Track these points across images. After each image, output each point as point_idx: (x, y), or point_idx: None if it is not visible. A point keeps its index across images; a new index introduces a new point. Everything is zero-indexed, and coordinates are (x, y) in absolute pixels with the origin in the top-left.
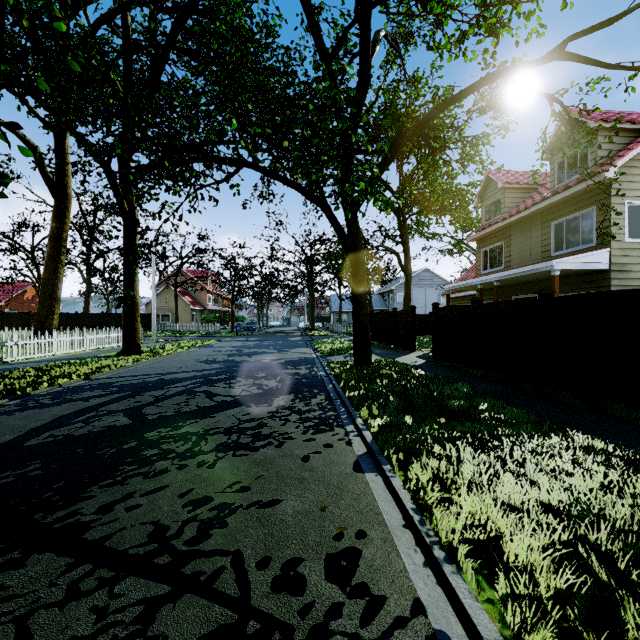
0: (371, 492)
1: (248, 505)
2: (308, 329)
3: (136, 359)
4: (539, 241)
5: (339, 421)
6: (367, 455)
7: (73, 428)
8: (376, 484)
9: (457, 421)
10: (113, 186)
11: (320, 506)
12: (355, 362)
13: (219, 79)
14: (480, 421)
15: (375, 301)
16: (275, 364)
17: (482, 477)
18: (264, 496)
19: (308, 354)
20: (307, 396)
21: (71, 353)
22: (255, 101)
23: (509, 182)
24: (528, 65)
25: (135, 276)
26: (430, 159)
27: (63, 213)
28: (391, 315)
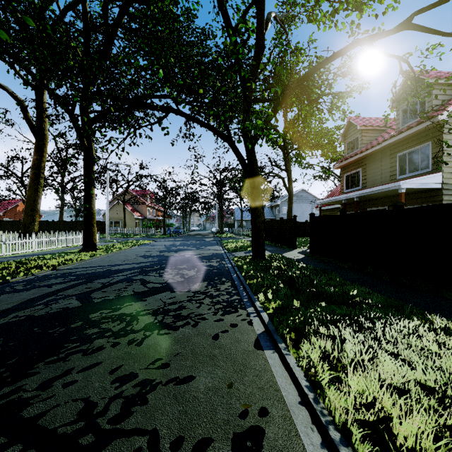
0: (270, 368)
1: (167, 381)
2: (218, 232)
3: (92, 254)
4: (388, 168)
5: (242, 304)
6: (265, 334)
7: (35, 310)
8: (274, 361)
9: (334, 304)
10: (76, 128)
11: (227, 383)
12: (253, 257)
13: (153, 49)
14: (352, 304)
15: (266, 212)
16: (194, 258)
17: (363, 356)
18: (180, 372)
19: (218, 250)
20: (217, 283)
21: (46, 250)
22: (179, 65)
23: (365, 125)
24: (383, 34)
25: (92, 194)
26: (308, 107)
27: (42, 149)
28: (278, 222)
